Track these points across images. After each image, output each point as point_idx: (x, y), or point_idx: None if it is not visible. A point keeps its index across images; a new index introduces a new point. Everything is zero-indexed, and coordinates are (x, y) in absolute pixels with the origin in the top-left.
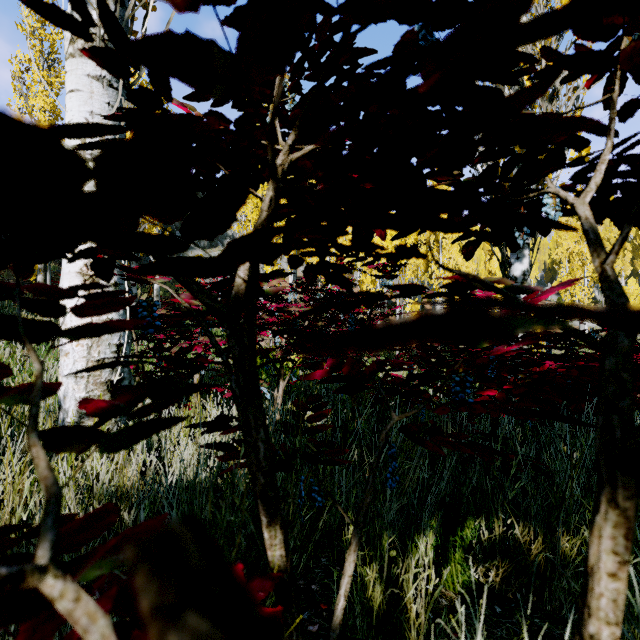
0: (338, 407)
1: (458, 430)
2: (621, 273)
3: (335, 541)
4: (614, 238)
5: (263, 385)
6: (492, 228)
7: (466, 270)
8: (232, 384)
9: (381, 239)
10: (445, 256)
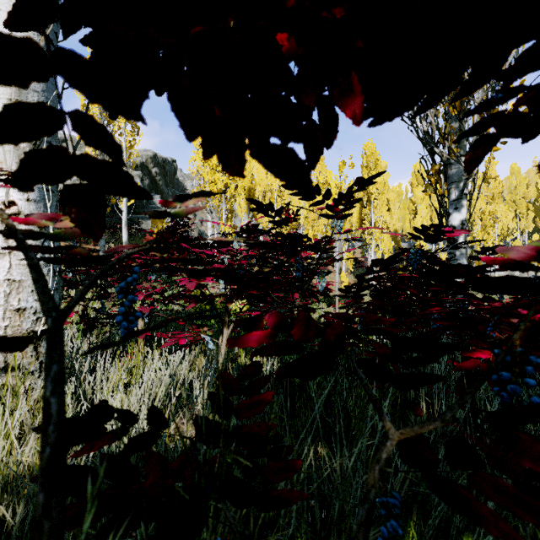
0: (284, 358)
1: (427, 393)
2: (525, 230)
3: (281, 536)
4: (519, 200)
5: (207, 333)
6: (530, 107)
7: (393, 227)
8: (45, 385)
9: (354, 123)
10: (376, 214)
